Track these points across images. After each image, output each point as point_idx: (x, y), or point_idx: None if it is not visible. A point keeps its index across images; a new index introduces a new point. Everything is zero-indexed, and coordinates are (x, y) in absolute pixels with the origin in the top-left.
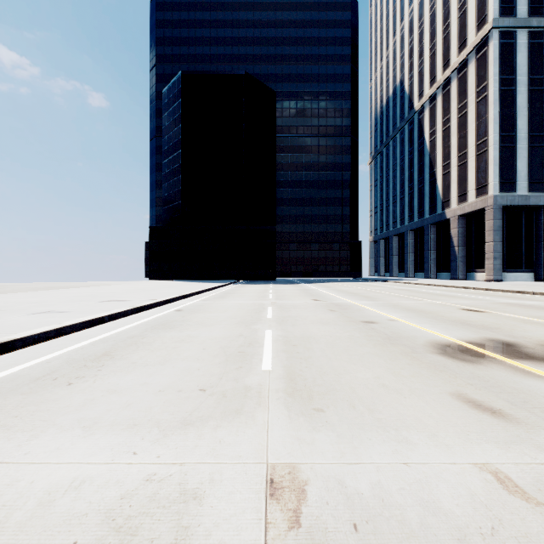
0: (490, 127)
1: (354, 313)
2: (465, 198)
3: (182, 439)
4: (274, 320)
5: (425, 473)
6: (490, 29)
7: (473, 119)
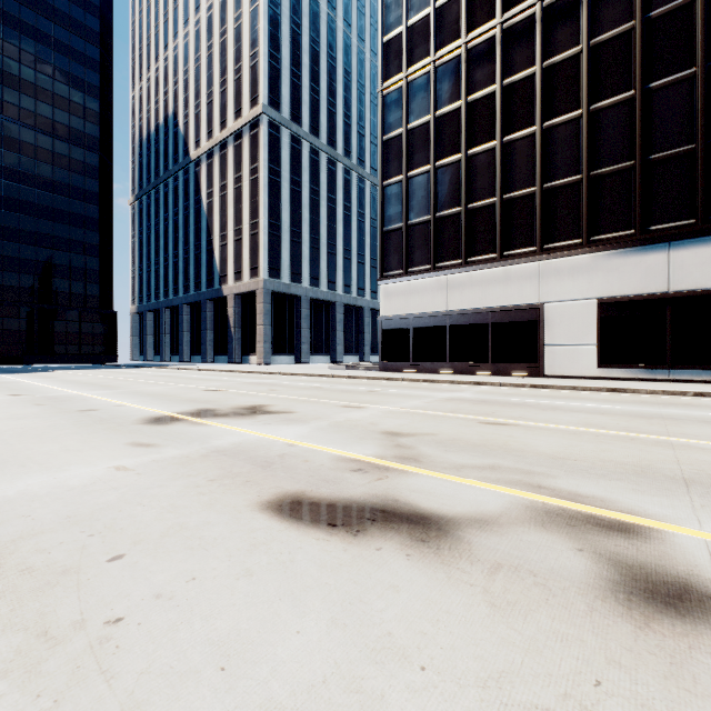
0: (262, 211)
1: (75, 404)
2: (241, 277)
3: None
4: None
5: (68, 478)
6: (261, 113)
7: (247, 196)
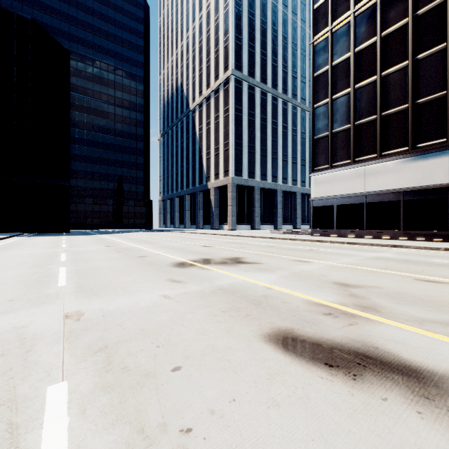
0: (230, 135)
1: (135, 252)
2: (218, 176)
3: (5, 317)
4: (67, 261)
5: (138, 300)
6: (230, 74)
7: (222, 127)
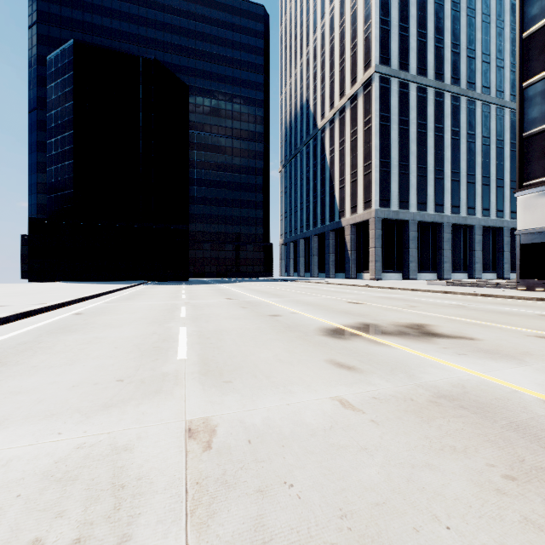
0: (373, 153)
1: (263, 308)
2: (356, 210)
3: (106, 417)
4: (188, 318)
5: (299, 407)
6: (373, 72)
7: (361, 144)
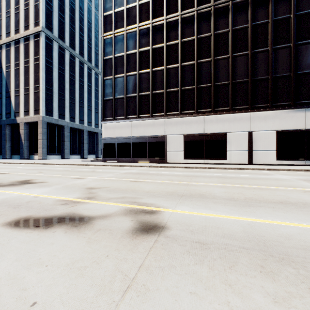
0: (41, 81)
1: None
2: (28, 113)
3: None
4: None
5: None
6: (41, 30)
7: (32, 72)
